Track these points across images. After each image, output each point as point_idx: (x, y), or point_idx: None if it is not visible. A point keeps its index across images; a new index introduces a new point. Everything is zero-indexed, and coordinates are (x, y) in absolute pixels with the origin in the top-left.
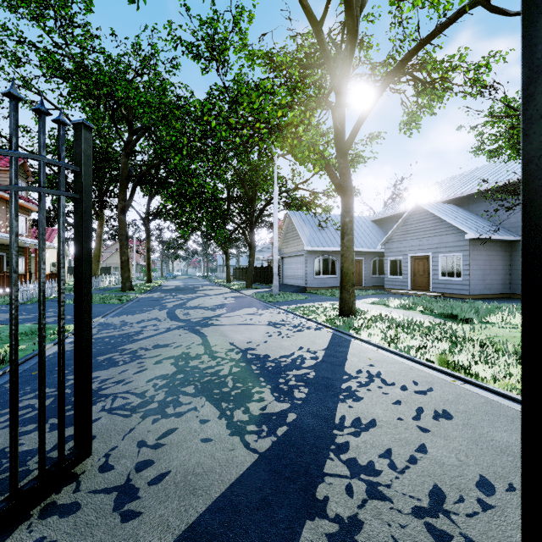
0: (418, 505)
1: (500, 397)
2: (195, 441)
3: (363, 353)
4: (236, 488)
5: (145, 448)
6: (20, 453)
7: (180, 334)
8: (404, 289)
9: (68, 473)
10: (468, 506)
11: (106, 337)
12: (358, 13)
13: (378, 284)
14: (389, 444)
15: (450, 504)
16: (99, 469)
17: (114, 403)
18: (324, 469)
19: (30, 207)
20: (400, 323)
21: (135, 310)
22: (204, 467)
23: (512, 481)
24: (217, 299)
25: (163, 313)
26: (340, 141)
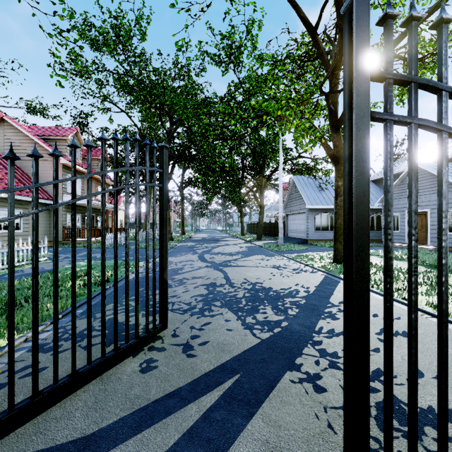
0: None
1: None
2: (222, 329)
3: None
4: (247, 352)
5: (194, 329)
6: (131, 325)
7: (209, 271)
8: (401, 242)
9: (156, 336)
10: (399, 380)
11: None
12: None
13: (376, 237)
14: None
15: None
16: (172, 336)
17: (173, 307)
18: (303, 351)
19: (108, 182)
20: None
21: (176, 254)
22: (228, 342)
23: None
24: (233, 248)
25: (196, 257)
26: (334, 119)
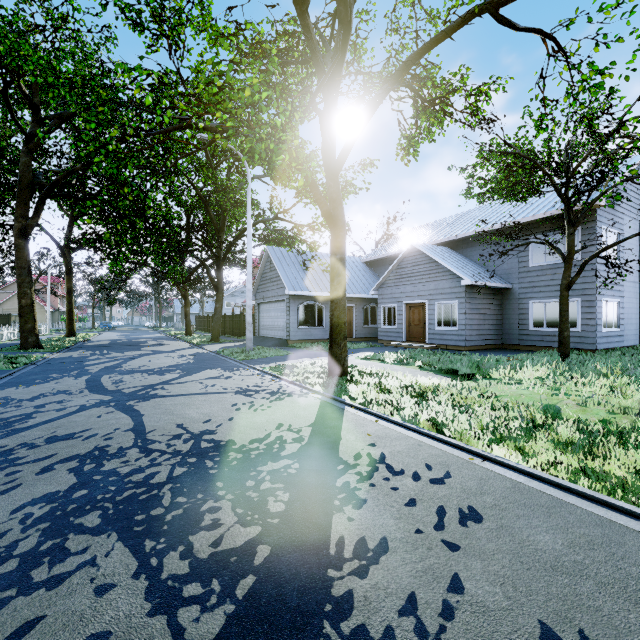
0: None
1: (526, 477)
2: None
3: (361, 427)
4: None
5: None
6: None
7: (100, 415)
8: (398, 340)
9: None
10: None
11: None
12: None
13: (371, 335)
14: (410, 583)
15: None
16: None
17: None
18: None
19: None
20: (400, 384)
21: (33, 378)
22: None
23: (581, 624)
24: (168, 358)
25: (81, 382)
26: (330, 159)
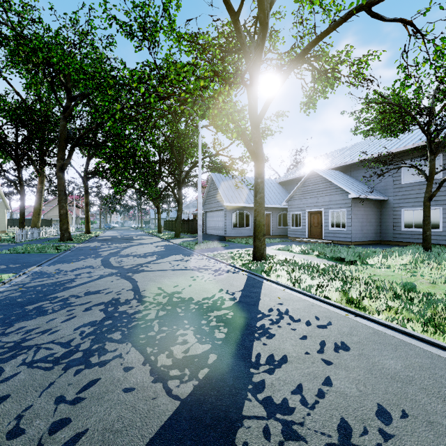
0: (329, 442)
1: (384, 327)
2: (117, 392)
3: (273, 293)
4: (156, 442)
5: (63, 404)
6: None
7: (112, 281)
8: (303, 237)
9: None
10: (372, 437)
11: (38, 286)
12: (268, 8)
13: (283, 233)
14: (299, 379)
15: (357, 437)
16: (7, 435)
17: (36, 355)
18: (243, 411)
19: None
20: (301, 266)
21: (71, 258)
22: (124, 422)
23: (404, 407)
24: (148, 247)
25: (98, 261)
26: (254, 115)
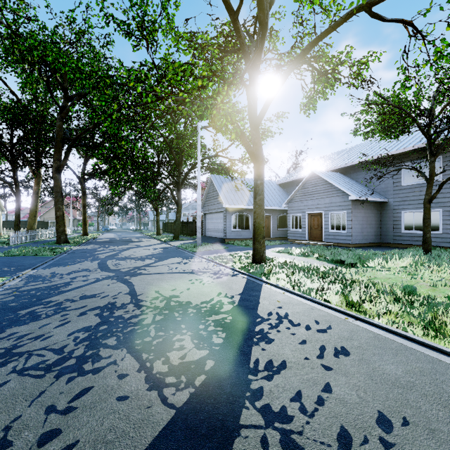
0: None
1: (384, 331)
2: (110, 401)
3: (273, 296)
4: None
5: (53, 414)
6: None
7: (109, 284)
8: (303, 239)
9: None
10: (372, 446)
11: (32, 289)
12: (268, 8)
13: (283, 235)
14: (298, 385)
15: (357, 446)
16: None
17: (28, 362)
18: (240, 420)
19: None
20: (301, 269)
21: (67, 261)
22: (117, 432)
23: (405, 414)
24: (147, 250)
25: (95, 264)
26: (253, 116)
